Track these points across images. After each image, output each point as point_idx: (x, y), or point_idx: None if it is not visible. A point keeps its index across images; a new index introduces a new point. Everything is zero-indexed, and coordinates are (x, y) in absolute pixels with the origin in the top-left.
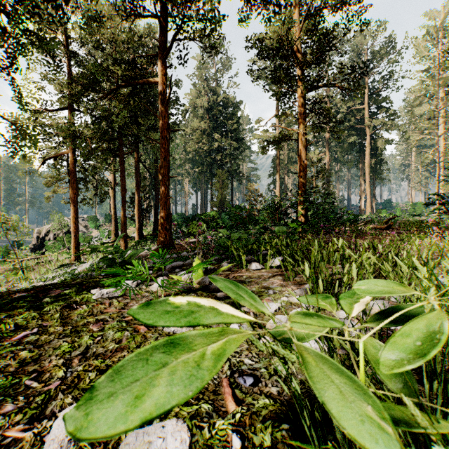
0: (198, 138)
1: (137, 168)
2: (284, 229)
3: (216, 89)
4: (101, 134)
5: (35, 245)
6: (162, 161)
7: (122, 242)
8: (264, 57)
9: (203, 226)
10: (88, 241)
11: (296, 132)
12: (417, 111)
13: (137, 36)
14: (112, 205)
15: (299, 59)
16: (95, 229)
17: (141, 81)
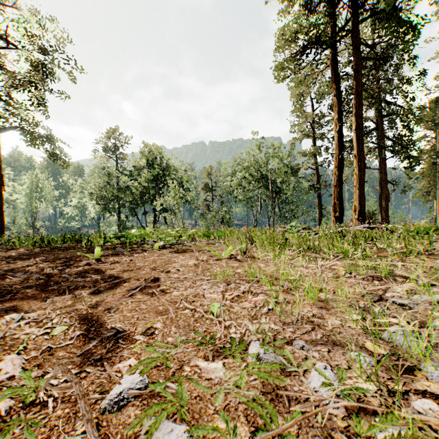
0: None
1: None
2: None
3: None
4: None
5: None
6: None
7: None
8: None
9: None
10: None
11: None
12: None
13: None
14: None
15: None
16: None
17: None
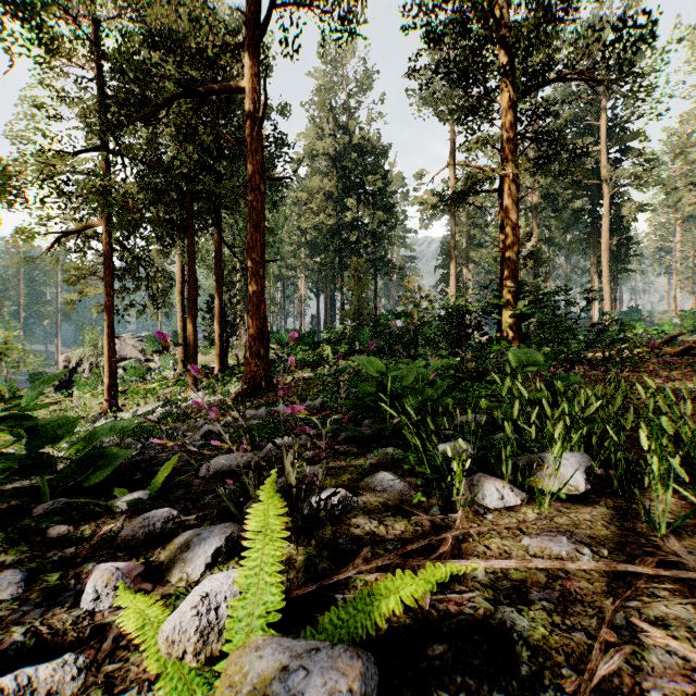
0: (319, 206)
1: (217, 252)
2: (535, 357)
3: (349, 125)
4: (152, 192)
5: (61, 380)
6: (251, 231)
7: (189, 377)
8: (438, 39)
9: (328, 351)
10: (142, 375)
11: (500, 173)
12: (694, 153)
13: (208, 9)
14: (179, 315)
15: (506, 36)
16: (157, 354)
17: (213, 86)
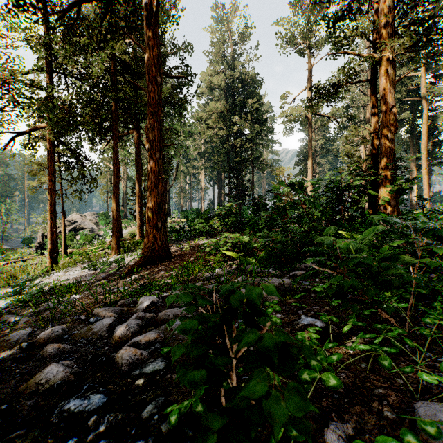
0: (213, 122)
1: (138, 151)
2: None
3: (234, 64)
4: (83, 101)
5: (40, 243)
6: (150, 118)
7: (113, 243)
8: None
9: (218, 223)
10: (90, 240)
11: (379, 55)
12: None
13: None
14: None
15: None
16: (105, 226)
17: None
